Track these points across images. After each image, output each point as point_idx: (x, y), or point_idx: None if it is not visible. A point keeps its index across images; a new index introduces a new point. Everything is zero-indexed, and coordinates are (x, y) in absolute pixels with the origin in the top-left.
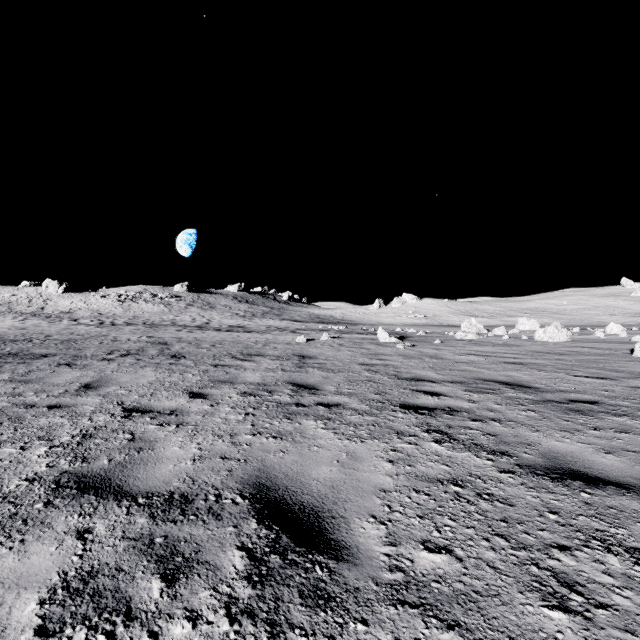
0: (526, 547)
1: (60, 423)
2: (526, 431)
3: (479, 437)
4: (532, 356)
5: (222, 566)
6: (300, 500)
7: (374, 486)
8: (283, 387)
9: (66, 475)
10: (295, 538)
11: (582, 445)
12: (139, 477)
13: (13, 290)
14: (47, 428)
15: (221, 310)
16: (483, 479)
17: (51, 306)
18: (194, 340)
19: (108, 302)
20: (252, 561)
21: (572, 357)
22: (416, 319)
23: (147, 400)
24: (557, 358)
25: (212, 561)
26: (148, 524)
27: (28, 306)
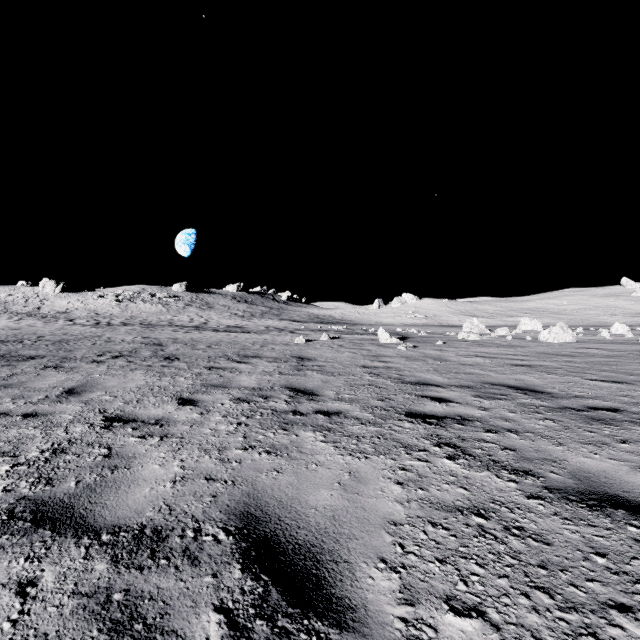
0: (577, 607)
1: (31, 435)
2: (548, 444)
3: (497, 452)
4: (539, 358)
5: (193, 638)
6: (295, 537)
7: (382, 517)
8: (280, 392)
9: (23, 502)
10: (287, 593)
11: (614, 462)
12: (108, 505)
13: (9, 290)
14: (15, 441)
15: (220, 310)
16: (509, 507)
17: (48, 306)
18: (190, 341)
19: (105, 302)
20: (232, 630)
21: (581, 359)
22: (416, 319)
23: (132, 407)
24: (566, 360)
25: (181, 630)
26: (108, 572)
27: (24, 306)
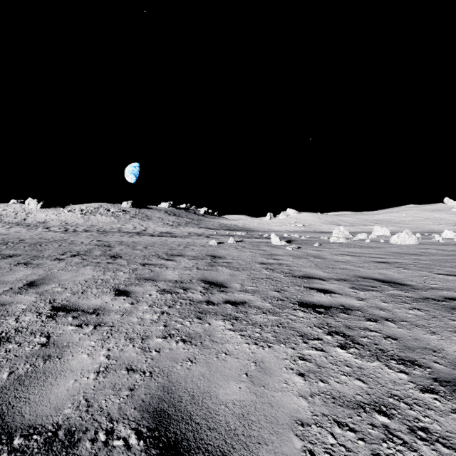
0: None
1: None
2: (423, 333)
3: (381, 341)
4: (394, 256)
5: None
6: (205, 441)
7: (289, 415)
8: (196, 284)
9: None
10: None
11: None
12: (30, 400)
13: (4, 206)
14: None
15: (155, 221)
16: (407, 403)
17: (31, 218)
18: (132, 243)
19: (73, 215)
20: None
21: (426, 257)
22: (297, 227)
23: (77, 298)
24: (415, 258)
25: None
26: None
27: (14, 218)
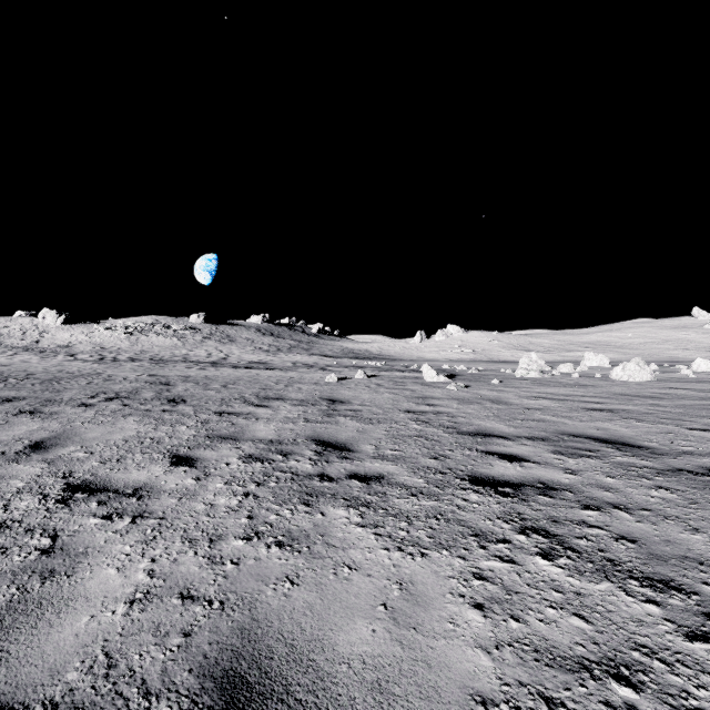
0: None
1: None
2: (679, 531)
3: (610, 544)
4: (619, 400)
5: None
6: None
7: (460, 684)
8: (304, 447)
9: None
10: None
11: None
12: (10, 654)
13: (5, 321)
14: None
15: (242, 344)
16: (666, 660)
17: (48, 339)
18: (203, 379)
19: (113, 335)
20: None
21: (670, 402)
22: (463, 354)
23: (108, 469)
24: (652, 403)
25: None
26: None
27: (21, 339)
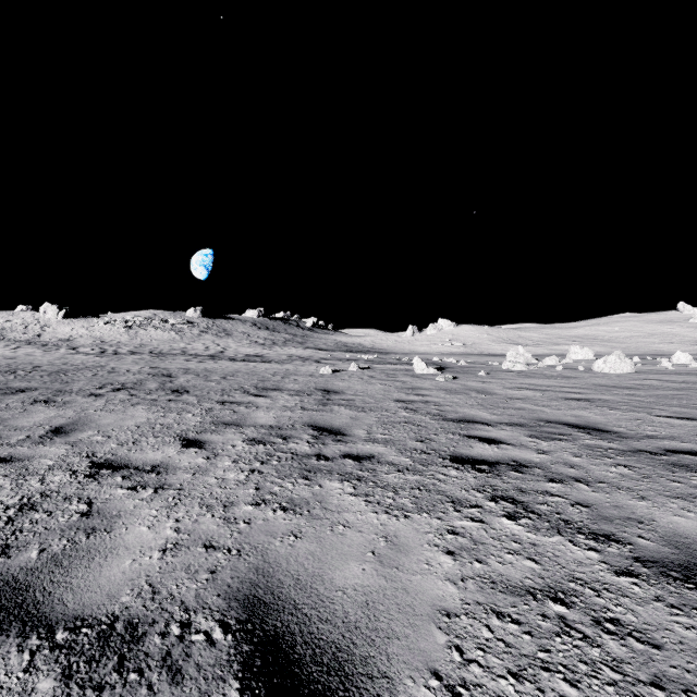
0: None
1: None
2: (628, 499)
3: (567, 509)
4: (597, 391)
5: None
6: (315, 635)
7: (431, 603)
8: (301, 431)
9: None
10: None
11: None
12: (73, 585)
13: (7, 315)
14: None
15: (238, 337)
16: (595, 588)
17: (49, 333)
18: (203, 371)
19: (113, 329)
20: None
21: (645, 392)
22: (453, 347)
23: (126, 450)
24: (627, 393)
25: None
26: (53, 695)
27: (23, 333)
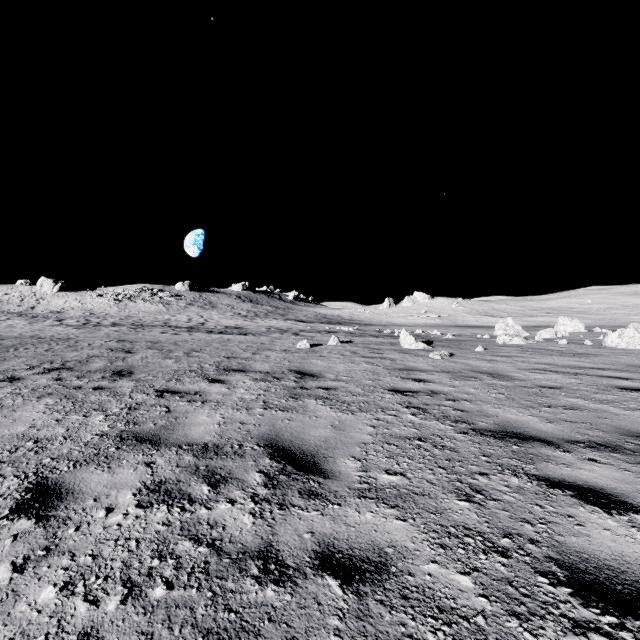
0: None
1: None
2: None
3: None
4: None
5: None
6: None
7: None
8: (250, 462)
9: None
10: None
11: None
12: None
13: (7, 289)
14: None
15: (222, 310)
16: None
17: (43, 305)
18: (170, 345)
19: (104, 301)
20: None
21: None
22: (429, 319)
23: None
24: None
25: None
26: None
27: (18, 305)
